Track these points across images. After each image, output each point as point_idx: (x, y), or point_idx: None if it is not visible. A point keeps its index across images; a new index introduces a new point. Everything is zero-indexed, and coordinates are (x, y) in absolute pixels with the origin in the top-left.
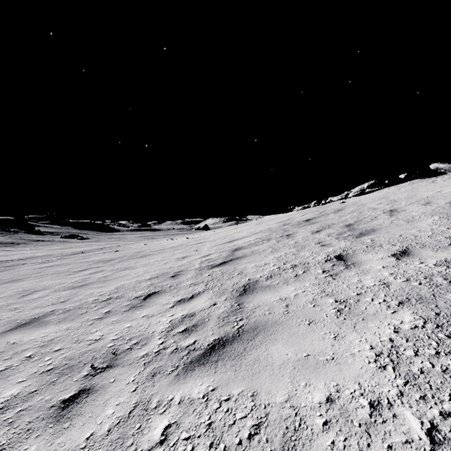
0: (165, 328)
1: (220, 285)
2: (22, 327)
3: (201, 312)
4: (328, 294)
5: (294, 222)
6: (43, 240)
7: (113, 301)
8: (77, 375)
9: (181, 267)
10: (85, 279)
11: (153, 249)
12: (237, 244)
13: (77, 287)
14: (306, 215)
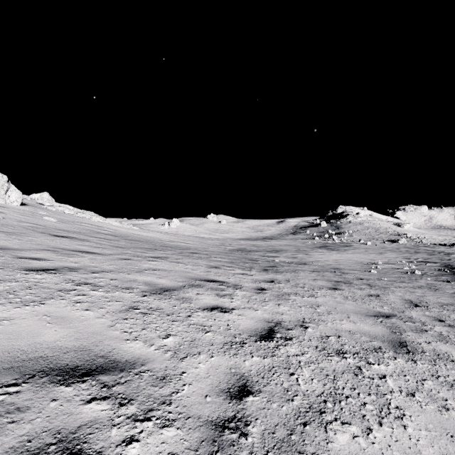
0: None
1: None
2: None
3: None
4: None
5: None
6: None
7: None
8: (261, 428)
9: None
10: None
11: None
12: None
13: None
14: None
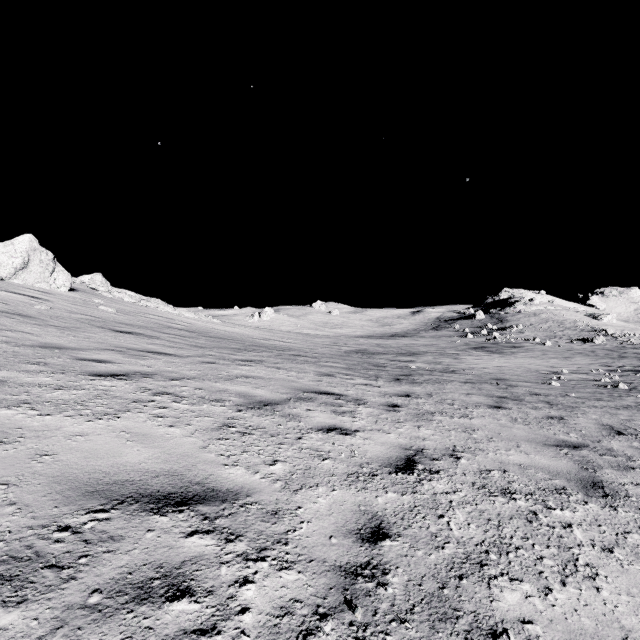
0: None
1: None
2: None
3: None
4: None
5: None
6: None
7: None
8: (404, 578)
9: None
10: None
11: None
12: None
13: None
14: None
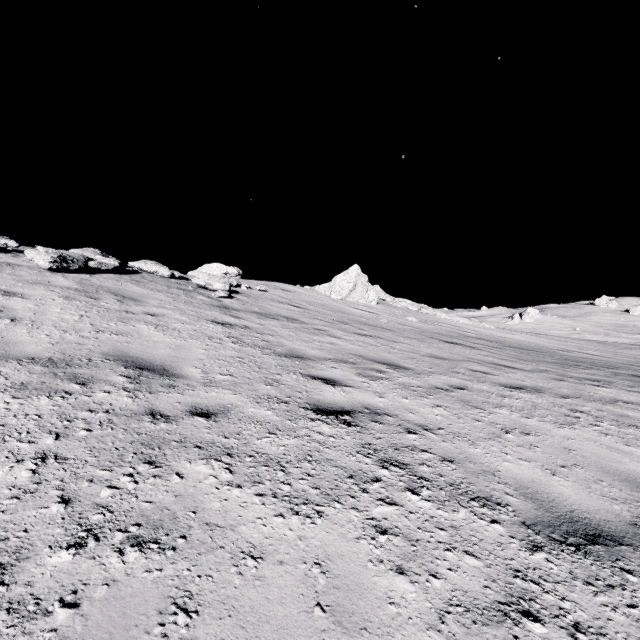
0: None
1: None
2: None
3: None
4: (495, 436)
5: None
6: None
7: None
8: None
9: None
10: None
11: None
12: None
13: None
14: None
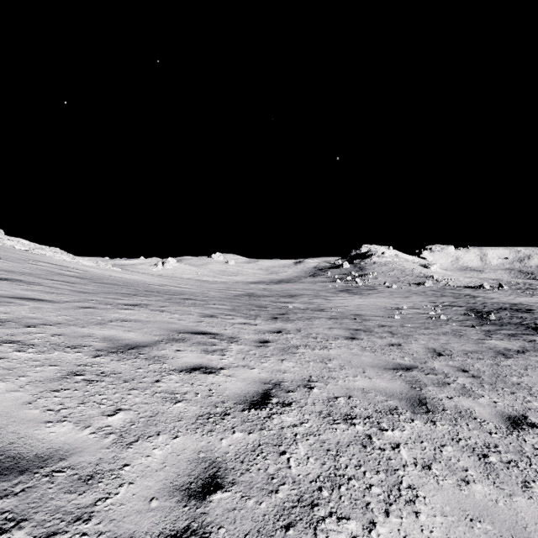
0: None
1: None
2: None
3: None
4: None
5: None
6: None
7: None
8: None
9: None
10: None
11: None
12: None
13: None
14: None
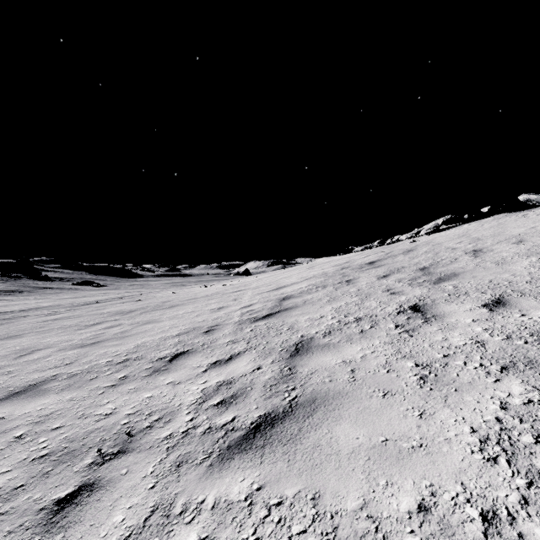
0: (196, 400)
1: (265, 343)
2: (15, 396)
3: (241, 378)
4: (405, 355)
5: (354, 265)
6: (51, 288)
7: (130, 363)
8: (79, 464)
9: (216, 320)
10: (98, 335)
11: (182, 298)
12: (285, 292)
13: (88, 345)
14: (368, 257)
